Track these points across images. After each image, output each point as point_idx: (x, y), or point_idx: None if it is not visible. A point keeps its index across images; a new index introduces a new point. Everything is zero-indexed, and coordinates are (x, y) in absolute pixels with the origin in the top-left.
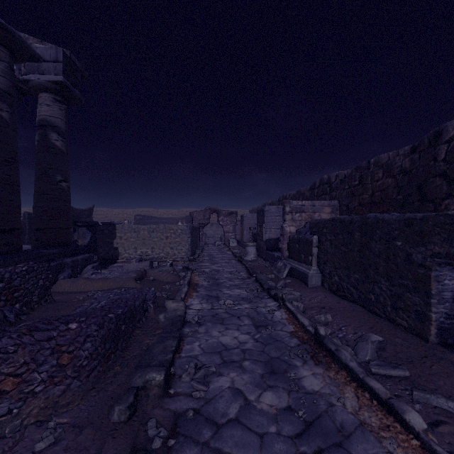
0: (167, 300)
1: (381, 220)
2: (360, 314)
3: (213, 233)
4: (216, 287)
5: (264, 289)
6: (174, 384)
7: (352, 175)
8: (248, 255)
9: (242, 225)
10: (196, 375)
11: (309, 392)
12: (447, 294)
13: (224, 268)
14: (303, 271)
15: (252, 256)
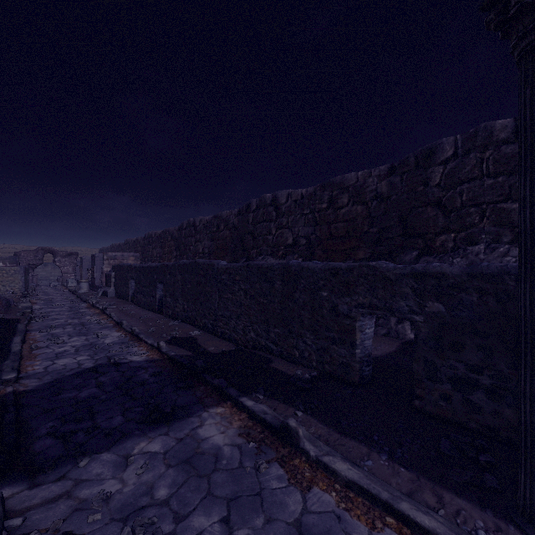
0: (20, 304)
1: (125, 266)
2: (119, 300)
3: (47, 275)
4: (51, 303)
5: (83, 300)
6: (34, 314)
7: (161, 235)
8: (82, 289)
9: (82, 267)
10: (42, 312)
11: (81, 311)
12: (133, 287)
13: (58, 297)
14: (107, 290)
15: (85, 289)
